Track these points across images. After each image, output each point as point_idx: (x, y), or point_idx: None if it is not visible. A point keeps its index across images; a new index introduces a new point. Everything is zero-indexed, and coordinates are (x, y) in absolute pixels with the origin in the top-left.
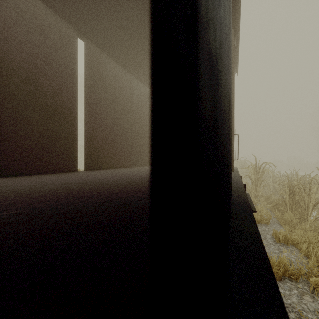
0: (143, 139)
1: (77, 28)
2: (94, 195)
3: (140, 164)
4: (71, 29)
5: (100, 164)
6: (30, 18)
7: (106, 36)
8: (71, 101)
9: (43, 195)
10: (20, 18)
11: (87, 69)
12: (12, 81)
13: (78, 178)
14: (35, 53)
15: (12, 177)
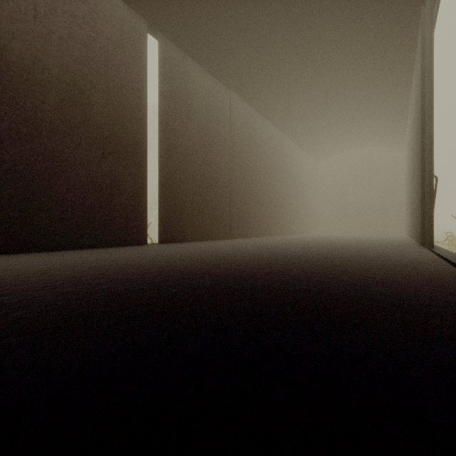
0: (250, 194)
1: (146, 16)
2: (132, 309)
3: (246, 233)
4: (138, 18)
5: (183, 232)
6: (74, 2)
7: (192, 25)
8: (138, 133)
9: (23, 299)
10: (59, 2)
11: (163, 82)
12: (47, 101)
13: (138, 255)
14: (82, 56)
15: (43, 252)
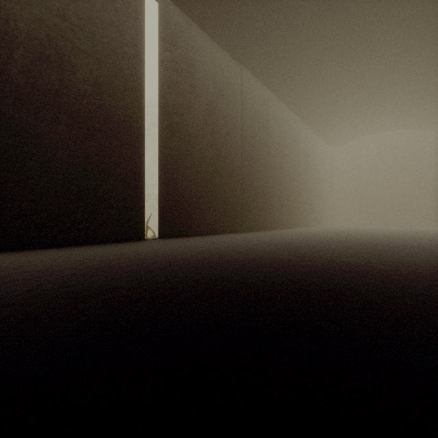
0: (263, 182)
1: None
2: None
3: (259, 226)
4: None
5: (187, 225)
6: None
7: None
8: (133, 107)
9: None
10: None
11: (164, 49)
12: (13, 61)
13: (114, 262)
14: (61, 8)
15: (2, 253)
